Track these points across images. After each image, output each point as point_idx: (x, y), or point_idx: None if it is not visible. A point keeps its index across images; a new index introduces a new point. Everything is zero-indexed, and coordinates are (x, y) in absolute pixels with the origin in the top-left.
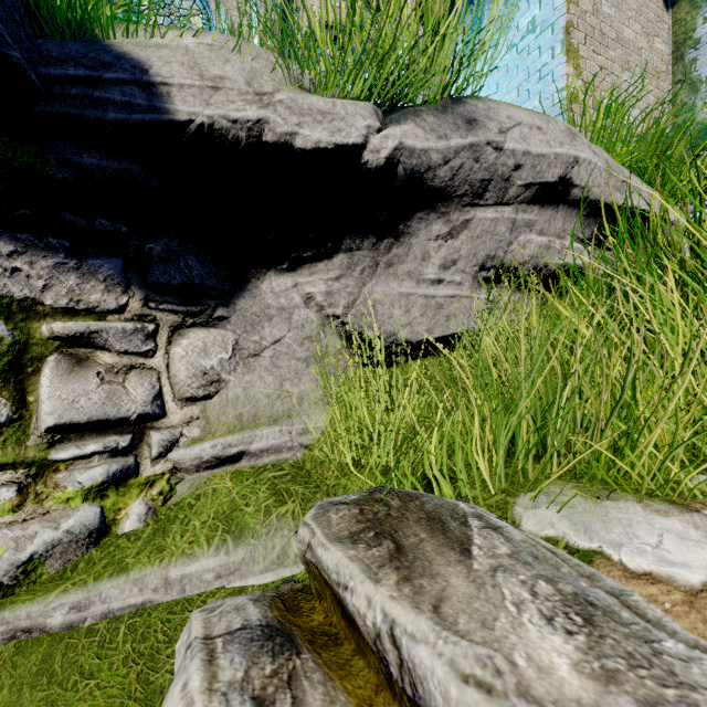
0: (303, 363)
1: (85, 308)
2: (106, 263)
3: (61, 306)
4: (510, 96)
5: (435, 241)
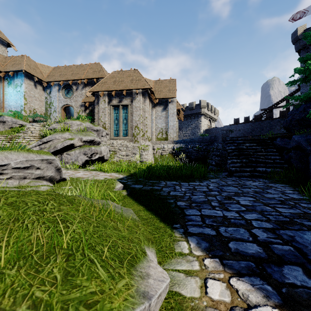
0: None
1: None
2: None
3: None
4: (16, 99)
5: (0, 124)
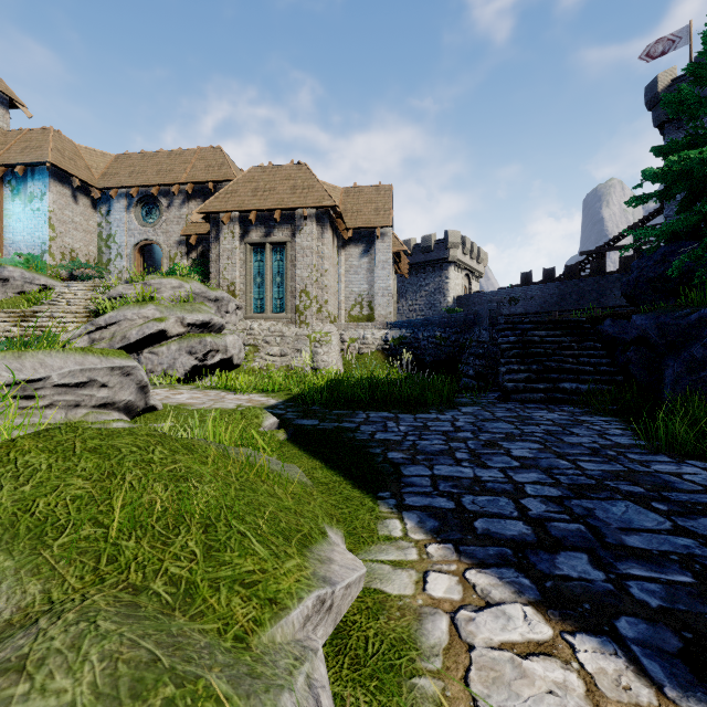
0: None
1: None
2: None
3: None
4: (32, 226)
5: None
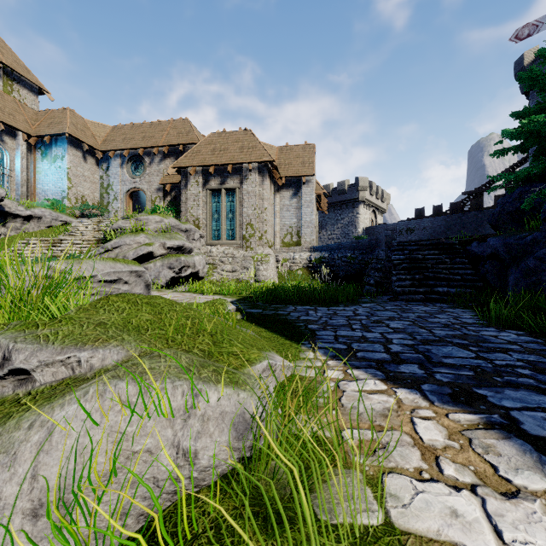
0: (15, 232)
1: None
2: None
3: None
4: (55, 179)
5: (33, 222)
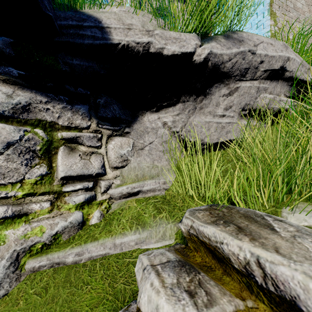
0: (162, 153)
1: (74, 126)
2: (82, 107)
3: (65, 125)
4: None
5: (222, 97)
